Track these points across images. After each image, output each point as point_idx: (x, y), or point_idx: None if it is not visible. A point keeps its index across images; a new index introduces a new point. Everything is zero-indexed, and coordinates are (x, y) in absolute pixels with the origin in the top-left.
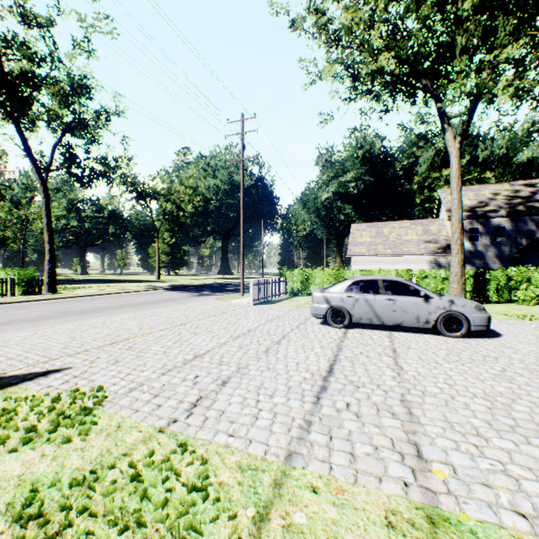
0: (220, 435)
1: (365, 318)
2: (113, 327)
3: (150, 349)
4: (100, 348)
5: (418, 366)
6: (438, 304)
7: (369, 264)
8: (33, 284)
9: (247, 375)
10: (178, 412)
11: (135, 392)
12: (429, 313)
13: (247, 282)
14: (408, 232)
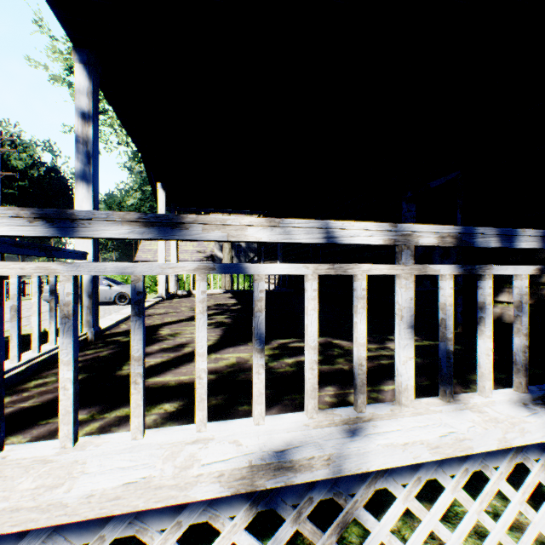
0: None
1: None
2: None
3: None
4: None
5: None
6: (116, 289)
7: None
8: None
9: None
10: None
11: None
12: (112, 294)
13: None
14: (188, 244)
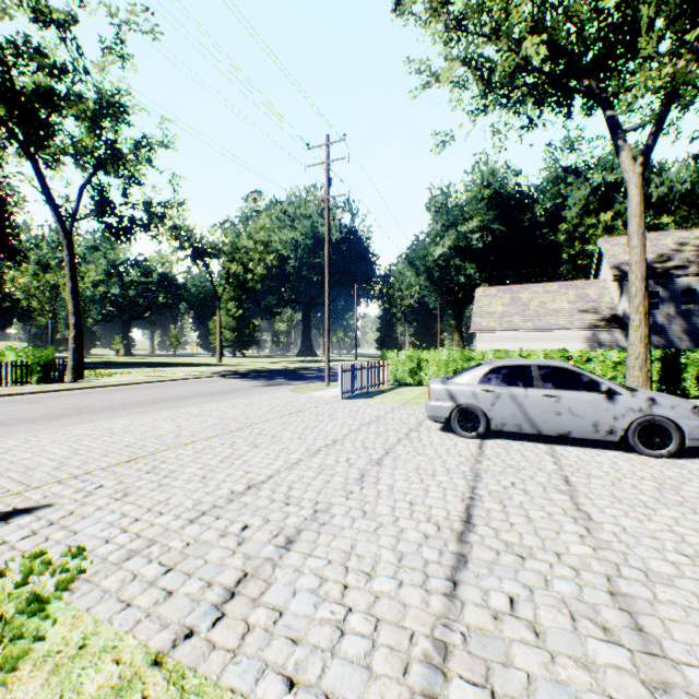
0: (267, 681)
1: (511, 424)
2: (138, 433)
3: (182, 471)
4: (109, 468)
5: (618, 514)
6: (630, 404)
7: (501, 342)
8: (51, 369)
9: (328, 526)
10: (198, 611)
11: (135, 559)
12: (614, 418)
13: (335, 366)
14: (555, 299)
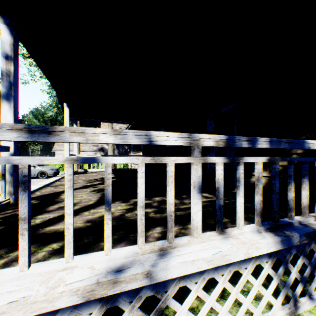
0: None
1: None
2: None
3: None
4: None
5: None
6: (39, 169)
7: None
8: None
9: None
10: None
11: None
12: (35, 172)
13: None
14: None
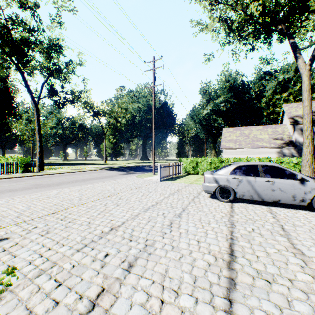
0: None
1: (247, 195)
2: (61, 197)
3: (79, 219)
4: (43, 217)
5: None
6: (313, 186)
7: (235, 153)
8: (29, 166)
9: (152, 255)
10: None
11: (42, 276)
12: (304, 193)
13: (157, 165)
14: (261, 133)
